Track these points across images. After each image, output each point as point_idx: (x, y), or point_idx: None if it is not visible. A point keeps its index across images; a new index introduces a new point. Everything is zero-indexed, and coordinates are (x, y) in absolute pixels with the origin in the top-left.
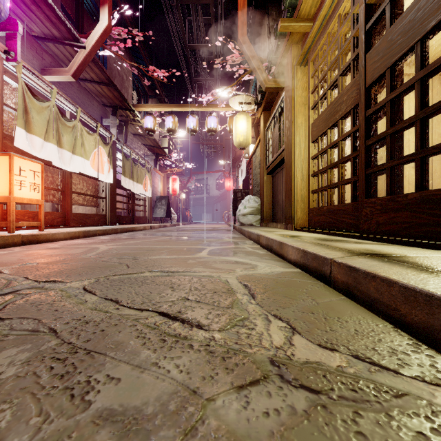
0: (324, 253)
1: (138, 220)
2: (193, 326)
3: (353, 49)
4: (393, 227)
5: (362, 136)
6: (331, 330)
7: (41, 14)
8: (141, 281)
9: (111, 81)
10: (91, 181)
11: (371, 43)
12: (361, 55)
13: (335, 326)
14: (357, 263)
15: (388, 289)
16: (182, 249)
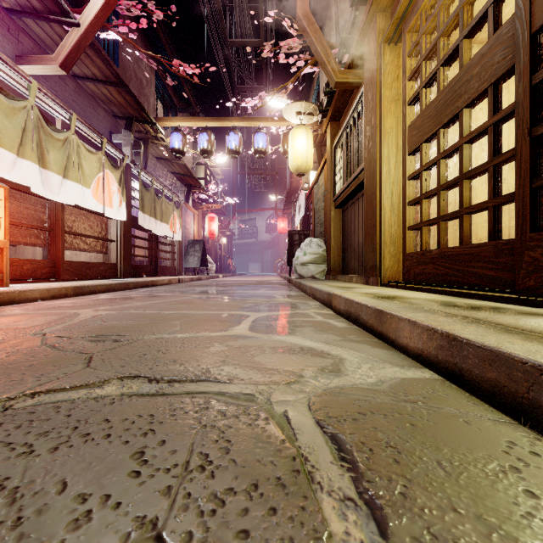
0: (519, 349)
1: (164, 271)
2: None
3: None
4: None
5: (524, 121)
6: None
7: None
8: (78, 420)
9: (121, 80)
10: (95, 218)
11: None
12: None
13: None
14: None
15: None
16: (209, 318)
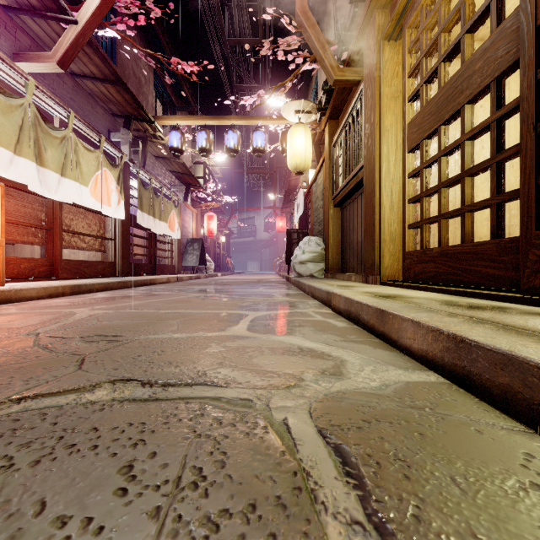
0: (533, 353)
1: (162, 269)
2: None
3: None
4: None
5: (529, 115)
6: None
7: None
8: (64, 428)
9: (120, 78)
10: (93, 216)
11: None
12: None
13: None
14: None
15: None
16: (207, 318)
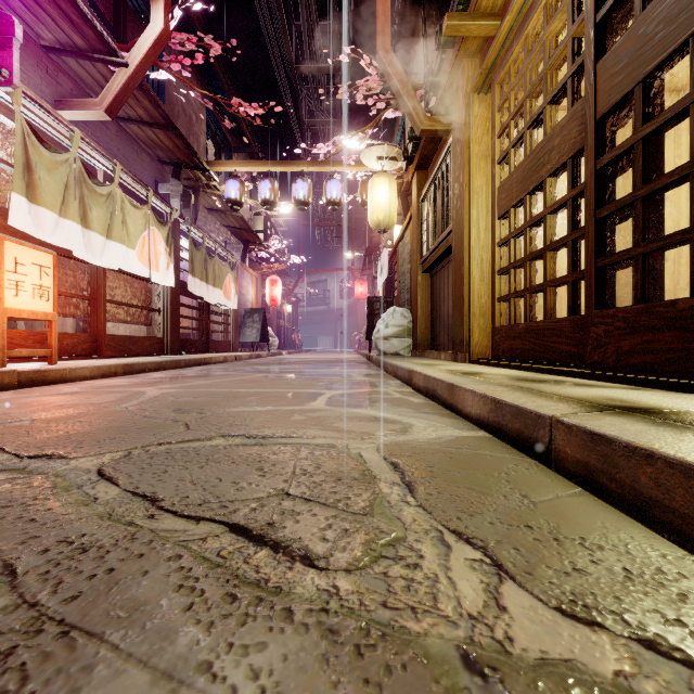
0: (534, 405)
1: (216, 346)
2: (296, 560)
3: (571, 57)
4: (648, 359)
5: (590, 202)
6: (576, 569)
7: (54, 9)
8: (206, 456)
9: (171, 122)
10: (138, 284)
11: (606, 44)
12: (588, 65)
13: (580, 558)
14: (605, 427)
15: (684, 483)
16: (283, 395)
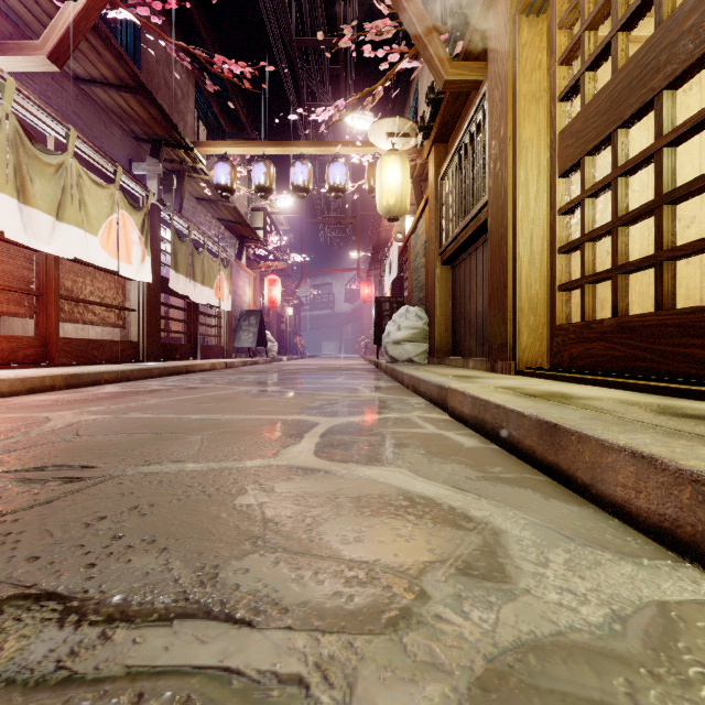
0: None
1: (206, 351)
2: None
3: None
4: None
5: None
6: None
7: None
8: None
9: (142, 83)
10: (107, 278)
11: None
12: None
13: None
14: None
15: None
16: (252, 429)
